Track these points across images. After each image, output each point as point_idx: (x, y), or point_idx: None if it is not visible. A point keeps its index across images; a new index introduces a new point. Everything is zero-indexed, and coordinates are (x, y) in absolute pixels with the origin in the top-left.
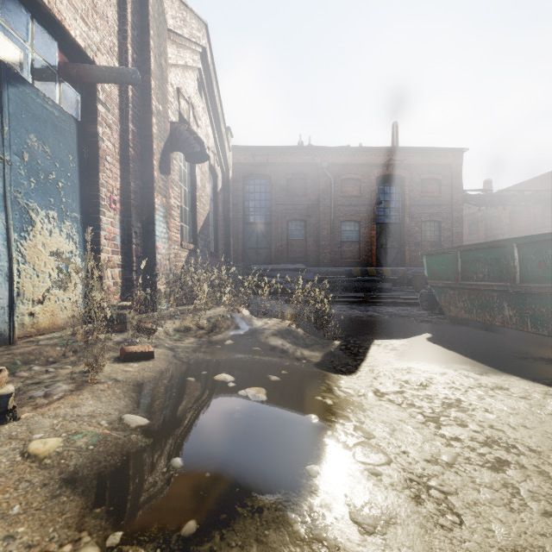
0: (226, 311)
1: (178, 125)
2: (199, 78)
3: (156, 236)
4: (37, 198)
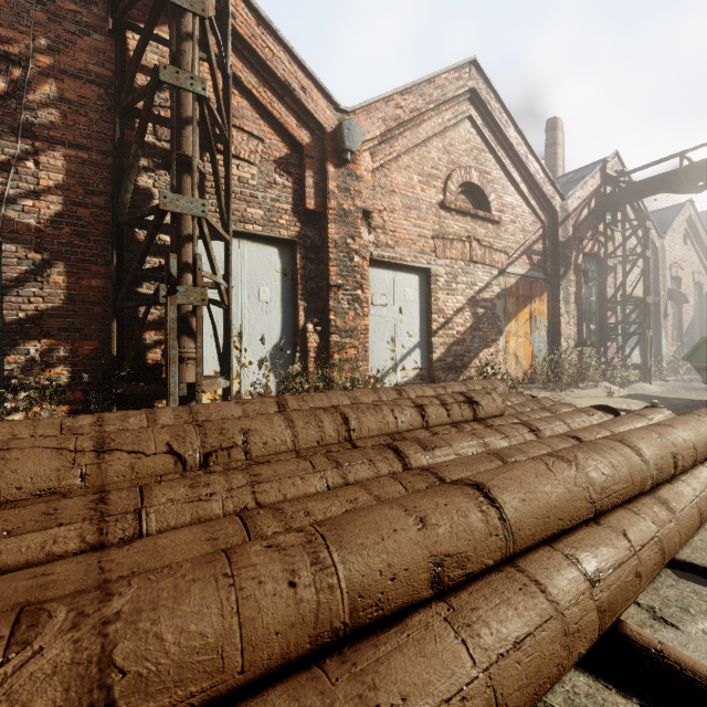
0: (698, 376)
1: (671, 291)
2: (684, 232)
3: (662, 346)
4: (632, 343)
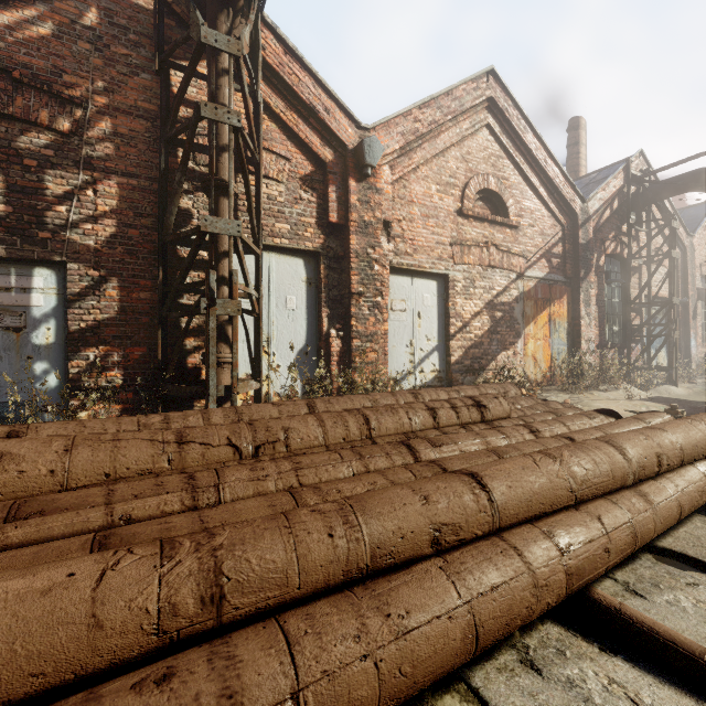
0: None
1: (701, 290)
2: None
3: (691, 347)
4: (658, 344)
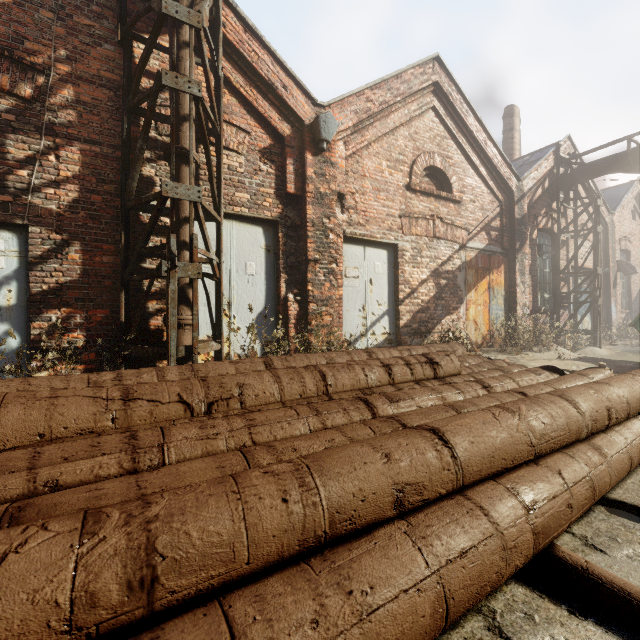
0: None
1: (620, 262)
2: (633, 208)
3: (611, 313)
4: (584, 310)
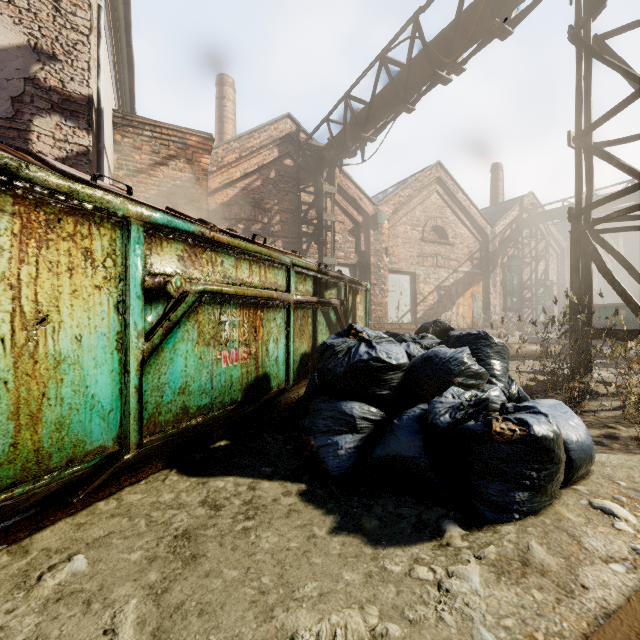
0: None
1: None
2: None
3: None
4: None
